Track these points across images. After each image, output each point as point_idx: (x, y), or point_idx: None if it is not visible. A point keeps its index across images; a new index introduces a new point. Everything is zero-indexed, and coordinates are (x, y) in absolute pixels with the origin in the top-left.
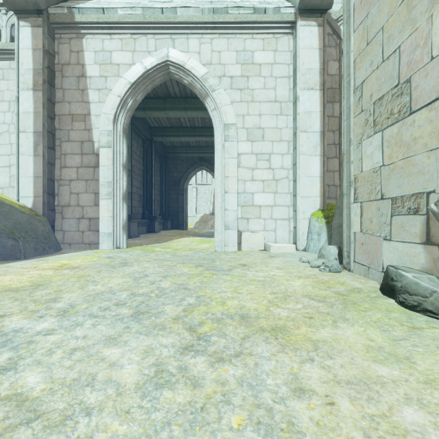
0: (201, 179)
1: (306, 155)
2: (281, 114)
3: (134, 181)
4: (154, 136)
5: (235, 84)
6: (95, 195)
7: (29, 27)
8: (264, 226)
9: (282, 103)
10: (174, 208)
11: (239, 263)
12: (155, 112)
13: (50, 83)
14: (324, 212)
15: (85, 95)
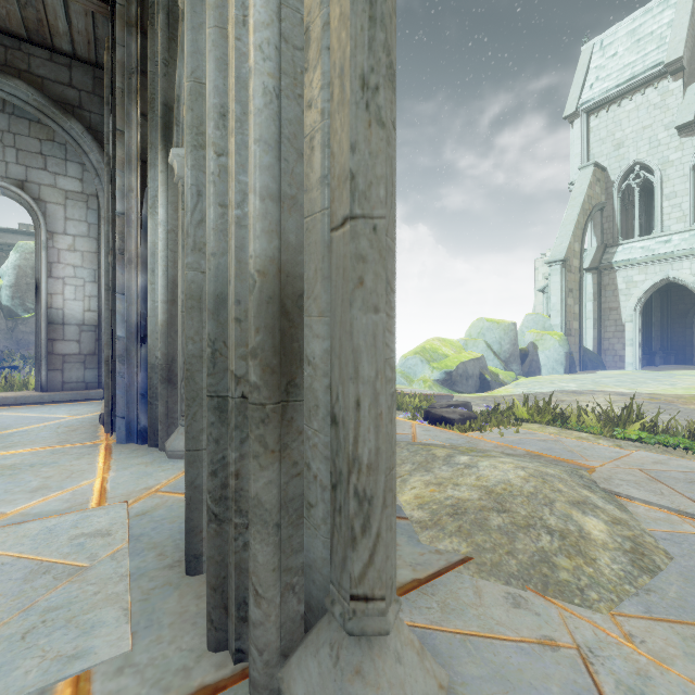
0: None
1: None
2: None
3: None
4: None
5: None
6: (623, 345)
7: (590, 275)
8: None
9: None
10: (679, 342)
11: None
12: None
13: (599, 296)
14: None
15: (617, 298)
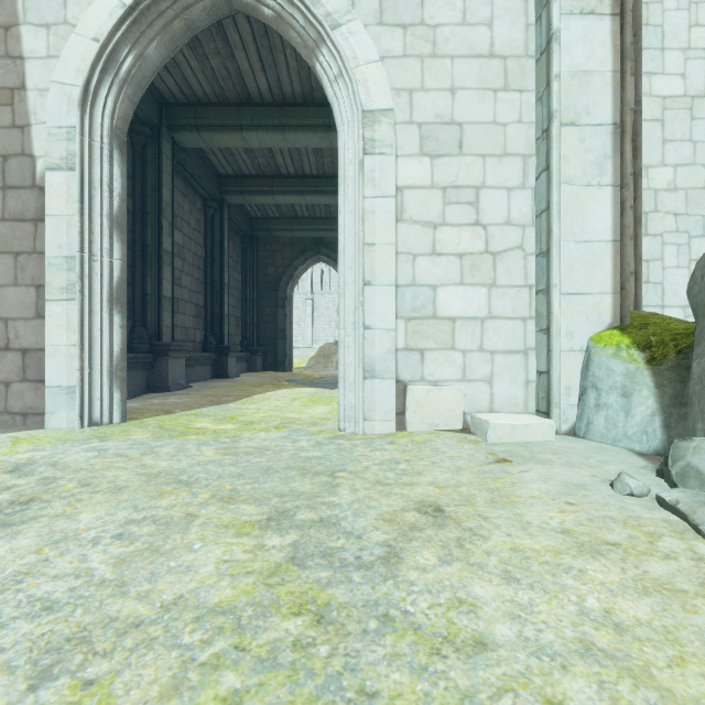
0: (320, 284)
1: (577, 185)
2: (506, 87)
3: (185, 277)
4: (227, 194)
5: (390, 11)
6: (38, 290)
7: None
8: (463, 370)
9: (509, 59)
10: (269, 331)
11: (417, 500)
12: (220, 134)
13: None
14: (631, 332)
15: (12, 38)
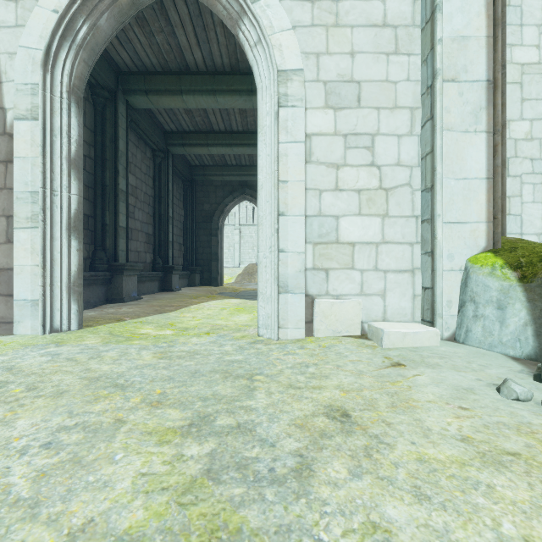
0: (246, 218)
1: (457, 131)
2: (396, 51)
3: (137, 212)
4: (171, 146)
5: None
6: (8, 220)
7: None
8: (361, 286)
9: (399, 28)
10: (205, 254)
11: (325, 404)
12: (165, 97)
13: None
14: (503, 255)
15: None
